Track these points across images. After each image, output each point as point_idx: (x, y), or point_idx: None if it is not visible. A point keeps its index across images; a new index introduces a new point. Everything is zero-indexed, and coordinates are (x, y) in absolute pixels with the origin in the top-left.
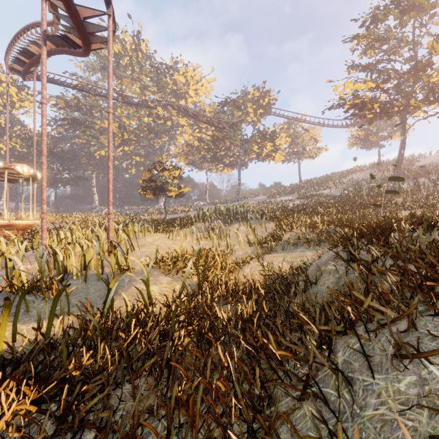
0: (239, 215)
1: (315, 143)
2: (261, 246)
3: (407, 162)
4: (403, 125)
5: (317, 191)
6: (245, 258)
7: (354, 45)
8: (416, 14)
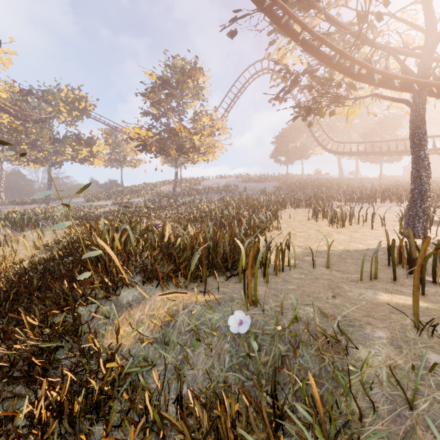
0: (39, 221)
1: (136, 154)
2: (45, 249)
3: (197, 182)
4: (175, 162)
5: (132, 199)
6: (23, 258)
7: (145, 98)
8: (175, 99)
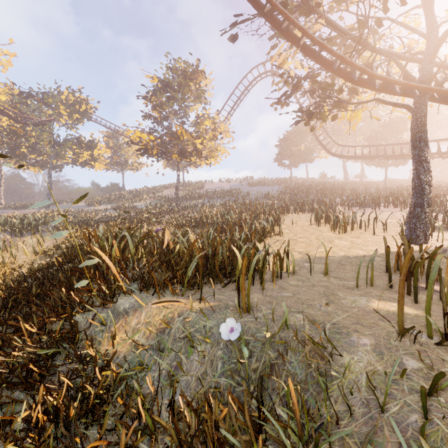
0: (39, 226)
1: (138, 157)
2: (45, 254)
3: (199, 186)
4: (177, 166)
5: (133, 203)
6: (23, 264)
7: (147, 102)
8: (176, 102)
